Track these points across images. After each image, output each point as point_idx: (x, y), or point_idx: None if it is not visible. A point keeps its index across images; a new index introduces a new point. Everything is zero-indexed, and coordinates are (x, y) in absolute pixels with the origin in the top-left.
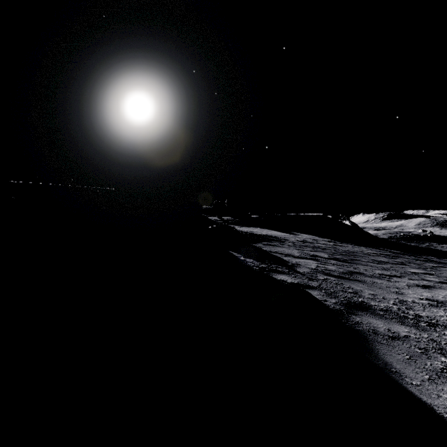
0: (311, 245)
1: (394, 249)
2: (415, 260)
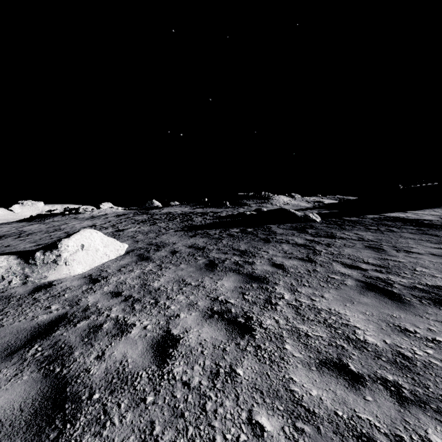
0: None
1: None
2: None
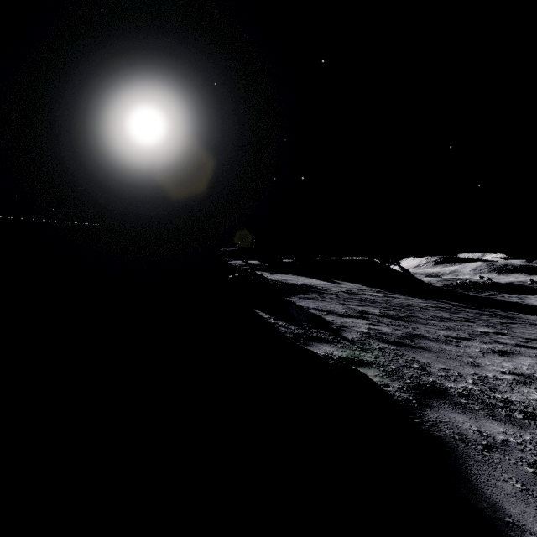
0: (358, 297)
1: (453, 301)
2: (480, 314)
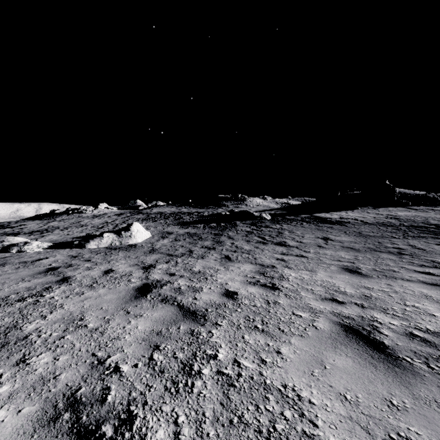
0: None
1: None
2: None
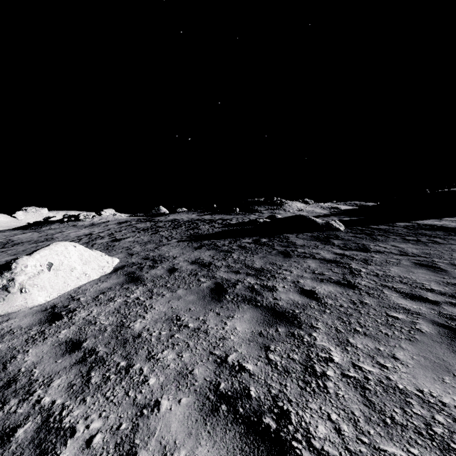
0: None
1: None
2: None
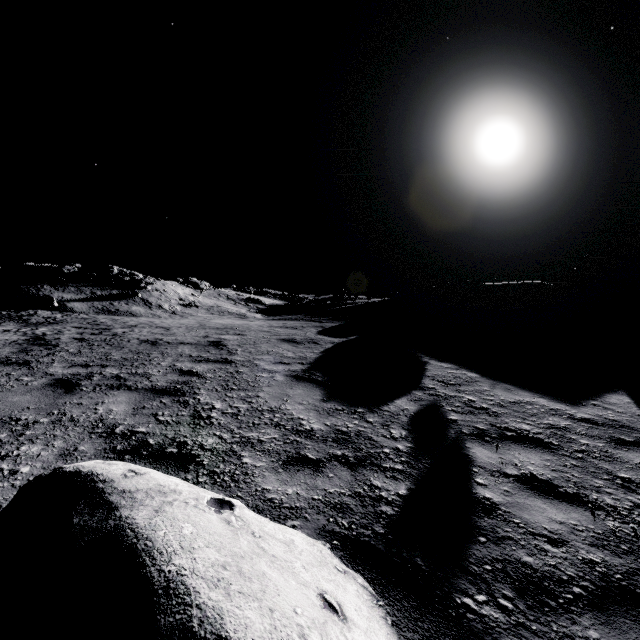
0: None
1: None
2: None
